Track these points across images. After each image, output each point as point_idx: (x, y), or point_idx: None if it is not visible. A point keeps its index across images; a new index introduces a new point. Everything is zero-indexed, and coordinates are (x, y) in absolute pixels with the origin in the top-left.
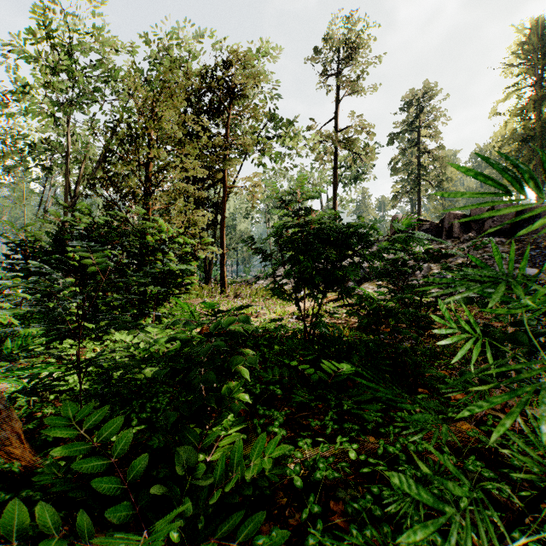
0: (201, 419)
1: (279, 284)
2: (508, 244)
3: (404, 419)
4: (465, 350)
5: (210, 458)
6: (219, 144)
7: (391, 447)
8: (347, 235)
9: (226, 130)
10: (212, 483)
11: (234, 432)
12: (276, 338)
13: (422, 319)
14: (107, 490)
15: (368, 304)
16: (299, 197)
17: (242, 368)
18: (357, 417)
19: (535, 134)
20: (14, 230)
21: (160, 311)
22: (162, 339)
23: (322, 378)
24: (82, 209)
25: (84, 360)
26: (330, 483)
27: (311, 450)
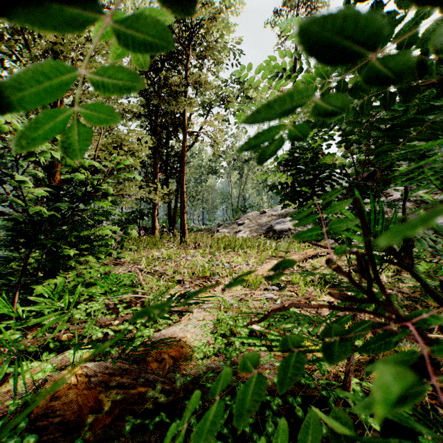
0: None
1: None
2: None
3: None
4: None
5: None
6: (178, 85)
7: None
8: None
9: (186, 72)
10: None
11: None
12: None
13: None
14: None
15: None
16: None
17: None
18: None
19: None
20: None
21: (68, 279)
22: None
23: None
24: None
25: None
26: None
27: None
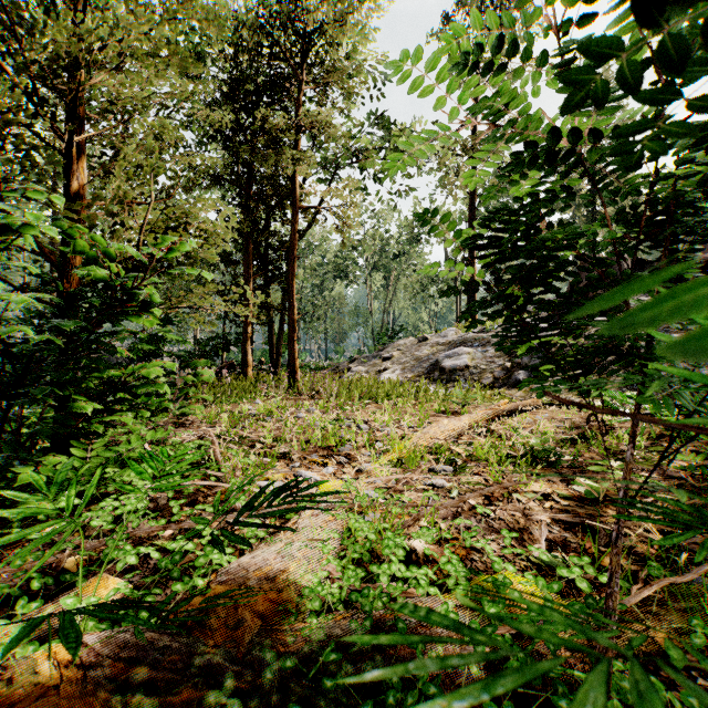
0: None
1: None
2: None
3: None
4: None
5: None
6: (285, 130)
7: None
8: None
9: (298, 110)
10: None
11: None
12: None
13: None
14: None
15: None
16: None
17: None
18: None
19: None
20: None
21: (91, 454)
22: None
23: None
24: None
25: None
26: None
27: None
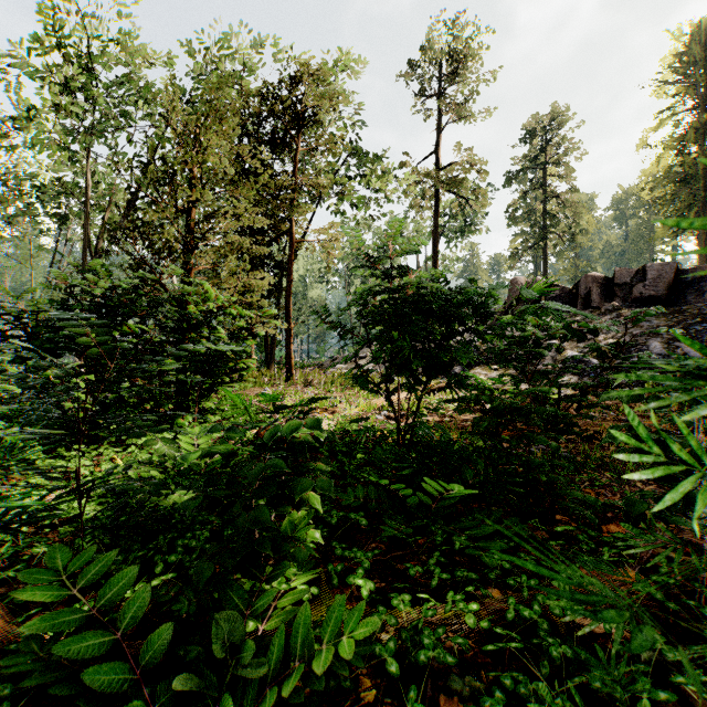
0: (252, 569)
1: (363, 370)
2: (664, 316)
3: (540, 562)
4: (680, 493)
5: (264, 626)
6: (284, 185)
7: (526, 609)
8: (457, 304)
9: (293, 166)
10: (265, 674)
11: (299, 585)
12: (359, 442)
13: (562, 420)
14: (108, 685)
15: (488, 399)
16: (391, 252)
17: (311, 494)
18: (473, 558)
19: (697, 172)
20: (12, 298)
21: (205, 405)
22: (193, 454)
23: (424, 501)
24: (100, 269)
25: (86, 482)
26: (439, 664)
27: (410, 612)
